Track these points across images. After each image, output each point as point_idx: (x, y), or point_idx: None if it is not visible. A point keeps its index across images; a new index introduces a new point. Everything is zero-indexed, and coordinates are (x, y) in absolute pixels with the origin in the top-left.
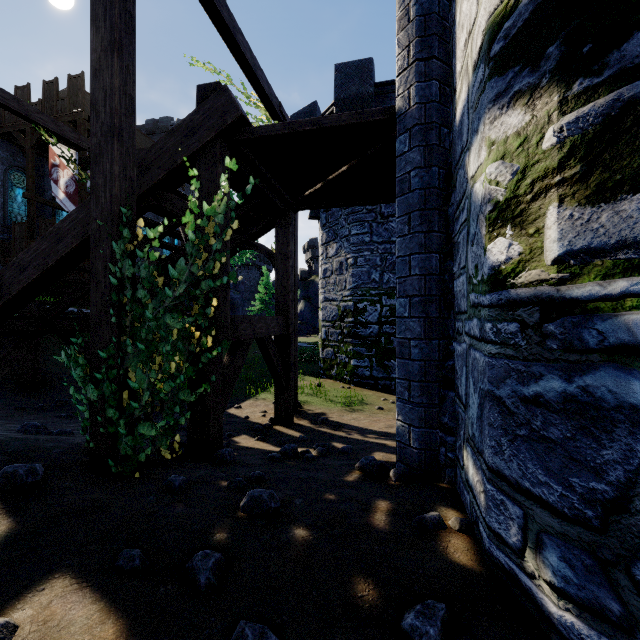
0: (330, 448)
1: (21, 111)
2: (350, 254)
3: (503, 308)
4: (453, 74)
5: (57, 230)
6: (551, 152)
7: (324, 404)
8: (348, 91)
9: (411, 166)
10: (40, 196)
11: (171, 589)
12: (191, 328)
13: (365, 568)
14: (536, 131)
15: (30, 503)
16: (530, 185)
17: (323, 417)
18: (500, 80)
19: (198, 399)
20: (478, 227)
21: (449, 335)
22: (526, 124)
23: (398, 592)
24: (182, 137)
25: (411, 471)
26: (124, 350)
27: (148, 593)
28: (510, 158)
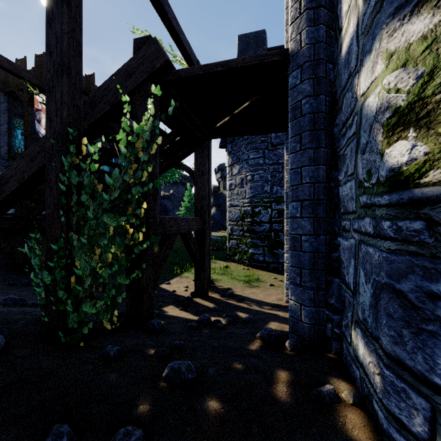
0: (236, 317)
1: (12, 70)
2: (249, 172)
3: (405, 207)
4: (338, 17)
5: (31, 152)
6: None
7: (230, 281)
8: (247, 54)
9: (302, 95)
10: (34, 135)
11: None
12: (126, 226)
13: None
14: None
15: None
16: (440, 84)
17: (230, 292)
18: None
19: (134, 281)
20: (371, 136)
21: (335, 232)
22: (435, 25)
23: None
24: (122, 79)
25: (302, 341)
26: (71, 243)
27: None
28: (413, 63)
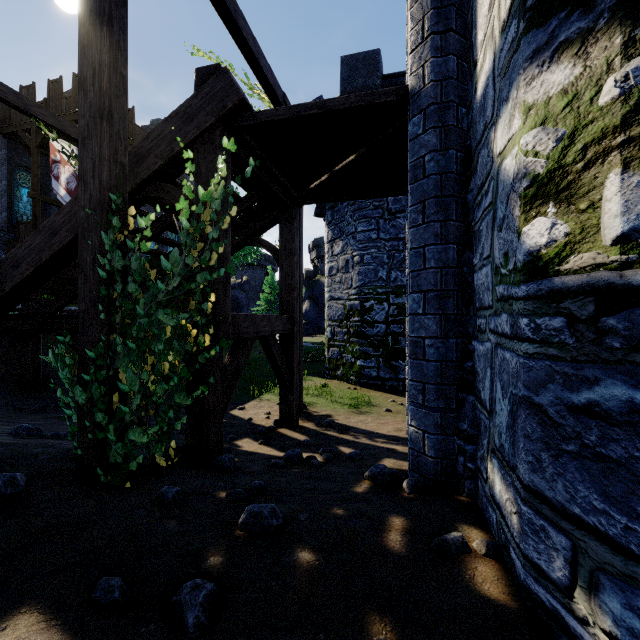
0: (337, 453)
1: (20, 105)
2: (356, 251)
3: (544, 300)
4: (473, 47)
5: (51, 224)
6: (611, 107)
7: (330, 405)
8: (354, 84)
9: (426, 149)
10: (46, 196)
11: (153, 629)
12: (187, 326)
13: (380, 603)
14: (590, 85)
15: (6, 518)
16: (581, 151)
17: (329, 419)
18: (540, 32)
19: (197, 402)
20: (509, 209)
21: (468, 333)
22: (576, 78)
23: (421, 635)
24: (180, 123)
25: (426, 481)
26: (114, 349)
27: (126, 635)
28: (553, 122)
